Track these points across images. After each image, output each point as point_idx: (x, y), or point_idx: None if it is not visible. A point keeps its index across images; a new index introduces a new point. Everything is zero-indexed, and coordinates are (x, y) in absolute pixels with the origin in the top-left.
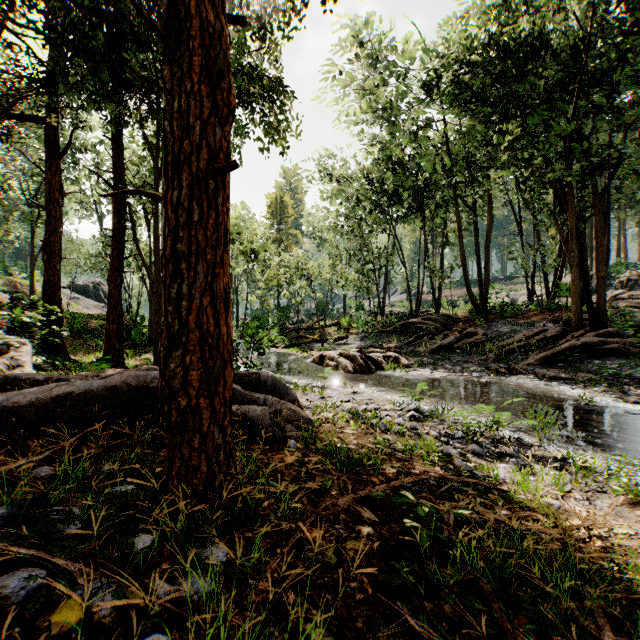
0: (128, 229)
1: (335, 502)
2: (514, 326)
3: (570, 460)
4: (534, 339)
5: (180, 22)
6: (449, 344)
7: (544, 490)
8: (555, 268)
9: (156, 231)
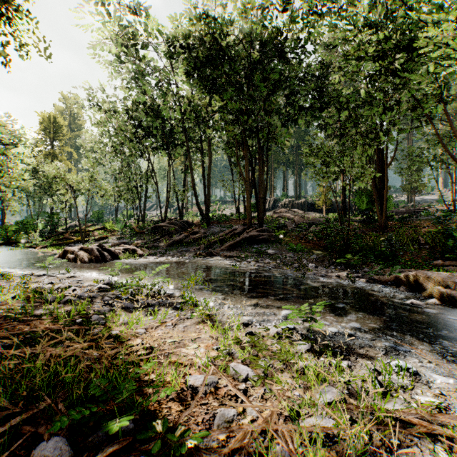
0: None
1: None
2: (223, 228)
3: (190, 302)
4: (229, 235)
5: None
6: (180, 240)
7: (149, 324)
8: None
9: None
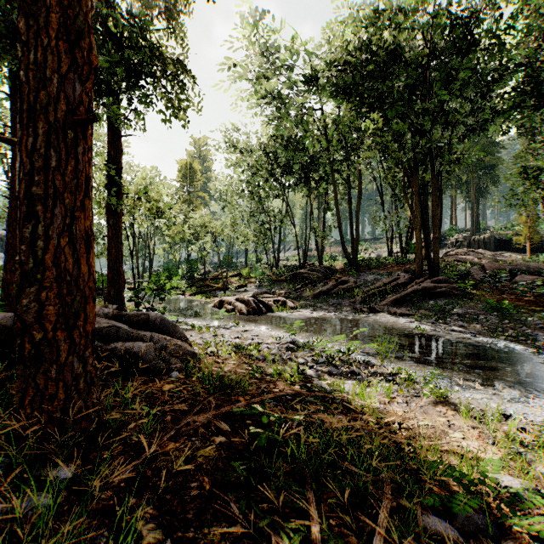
0: None
1: (197, 419)
2: (377, 275)
3: (400, 374)
4: (390, 285)
5: None
6: (327, 290)
7: (377, 398)
8: (407, 231)
9: None
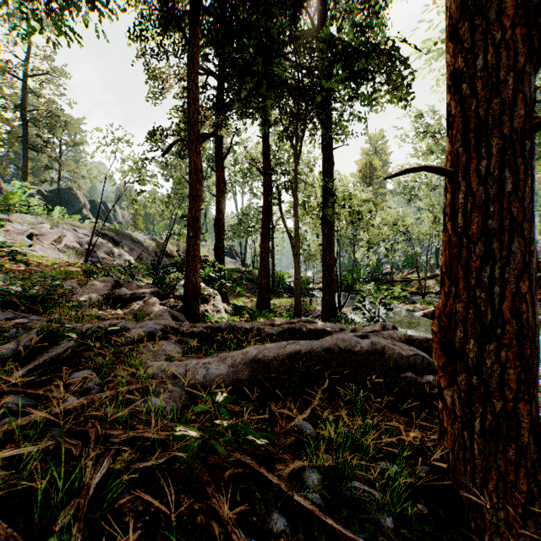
0: (275, 205)
1: None
2: None
3: None
4: None
5: None
6: None
7: None
8: None
9: (296, 204)
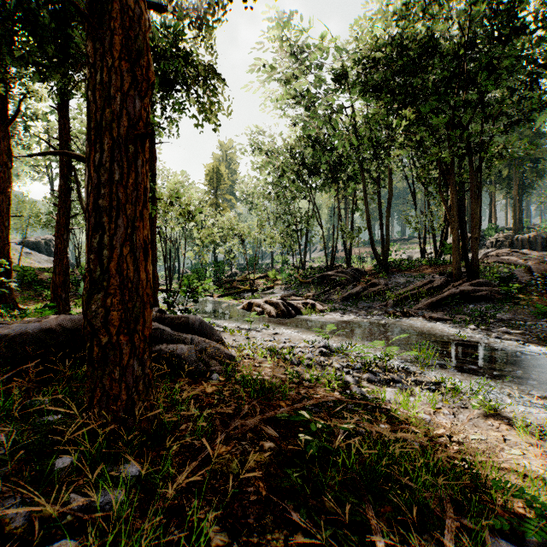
0: (73, 190)
1: (244, 423)
2: (409, 278)
3: (443, 384)
4: (424, 288)
5: (102, 5)
6: (357, 293)
7: (420, 408)
8: (441, 231)
9: None
